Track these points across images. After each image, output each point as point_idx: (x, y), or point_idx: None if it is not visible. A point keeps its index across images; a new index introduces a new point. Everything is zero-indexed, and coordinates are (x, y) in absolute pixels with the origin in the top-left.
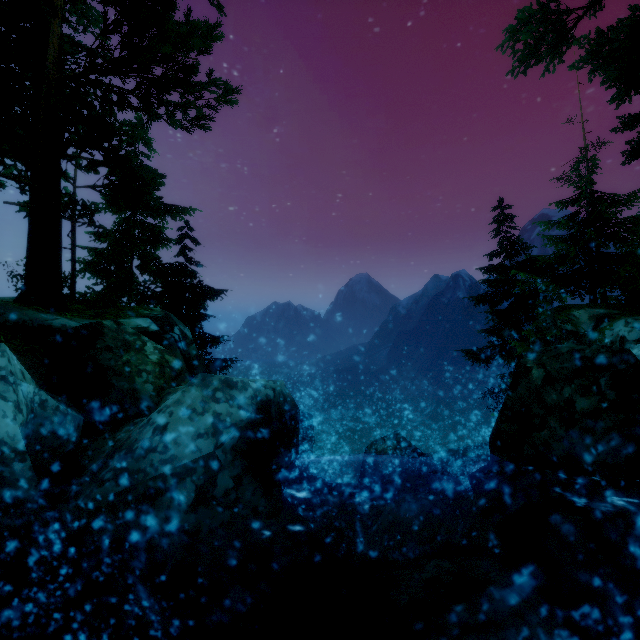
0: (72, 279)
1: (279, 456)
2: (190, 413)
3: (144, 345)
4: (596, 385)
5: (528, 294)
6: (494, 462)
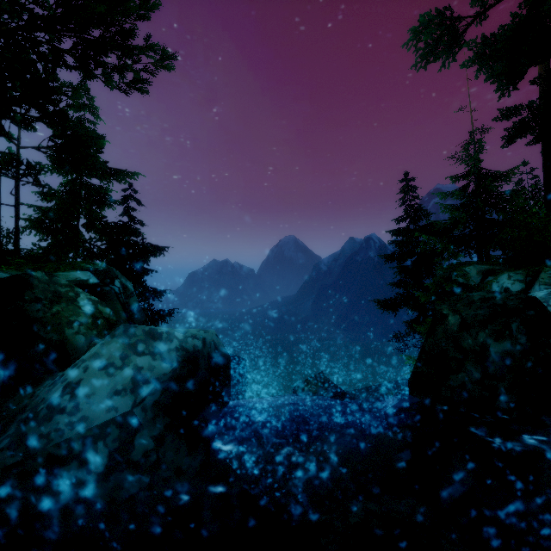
0: (16, 235)
1: (209, 406)
2: (108, 368)
3: (77, 296)
4: (508, 330)
5: (428, 253)
6: (413, 402)
